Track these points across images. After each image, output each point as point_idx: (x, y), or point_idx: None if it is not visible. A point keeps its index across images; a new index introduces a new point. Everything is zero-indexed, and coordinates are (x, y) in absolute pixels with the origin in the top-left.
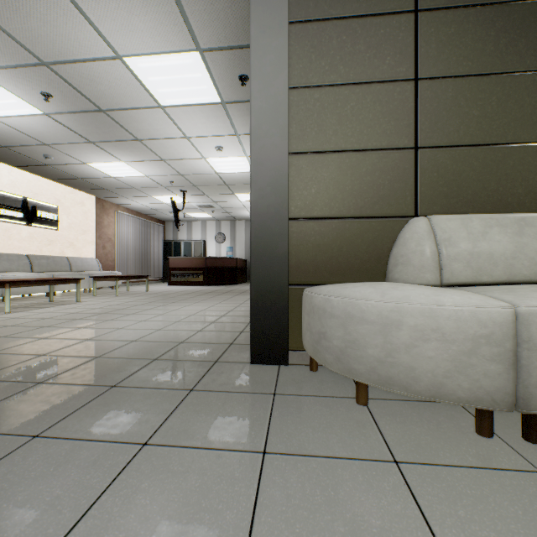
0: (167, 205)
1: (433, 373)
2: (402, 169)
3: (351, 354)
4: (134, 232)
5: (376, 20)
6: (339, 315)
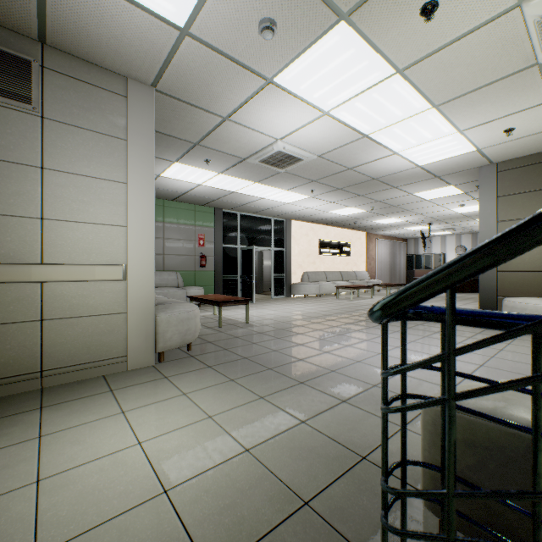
0: (412, 231)
1: None
2: None
3: None
4: (386, 251)
5: (541, 191)
6: (509, 307)
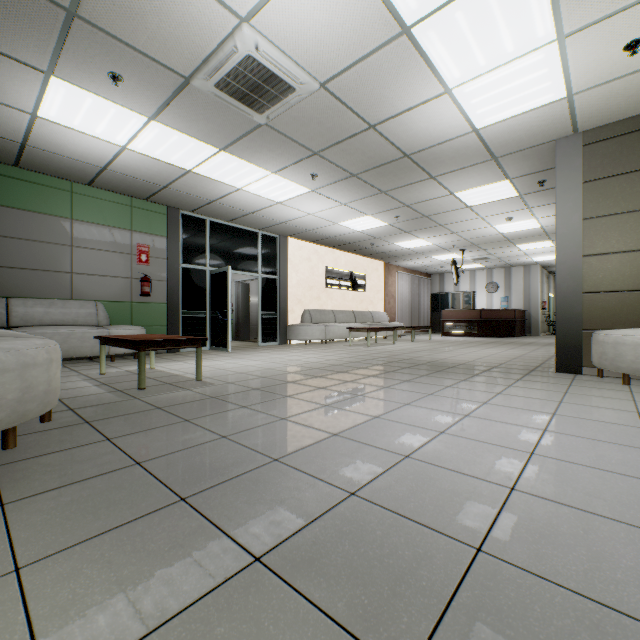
0: (440, 262)
1: None
2: None
3: (617, 360)
4: (408, 288)
5: None
6: (611, 343)
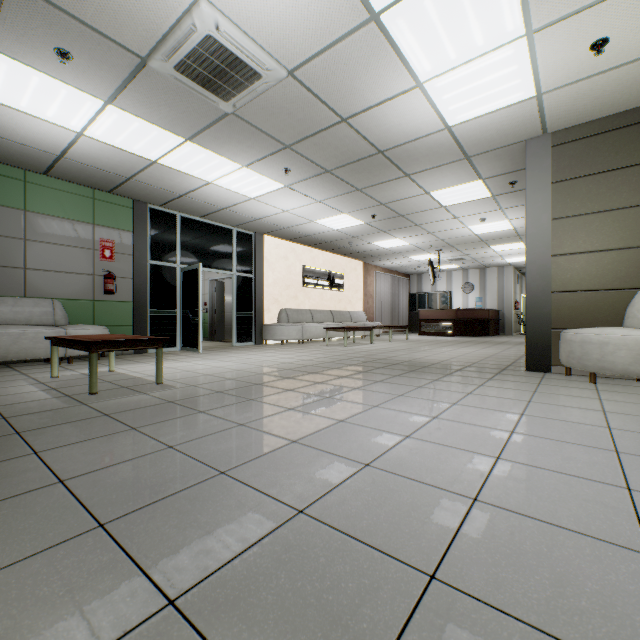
0: (417, 262)
1: (623, 364)
2: (635, 260)
3: (584, 358)
4: (387, 288)
5: (614, 173)
6: (578, 342)
